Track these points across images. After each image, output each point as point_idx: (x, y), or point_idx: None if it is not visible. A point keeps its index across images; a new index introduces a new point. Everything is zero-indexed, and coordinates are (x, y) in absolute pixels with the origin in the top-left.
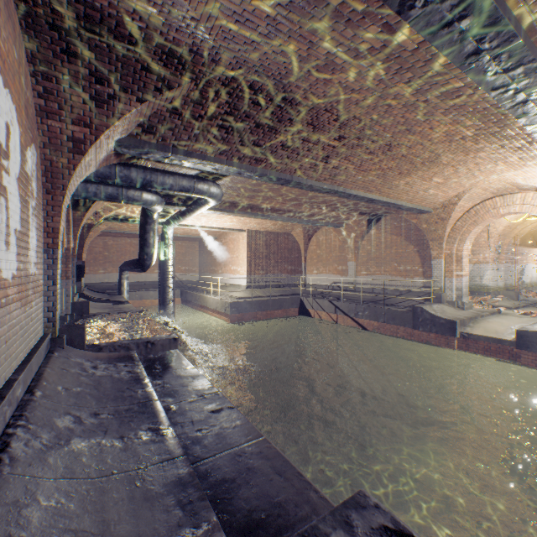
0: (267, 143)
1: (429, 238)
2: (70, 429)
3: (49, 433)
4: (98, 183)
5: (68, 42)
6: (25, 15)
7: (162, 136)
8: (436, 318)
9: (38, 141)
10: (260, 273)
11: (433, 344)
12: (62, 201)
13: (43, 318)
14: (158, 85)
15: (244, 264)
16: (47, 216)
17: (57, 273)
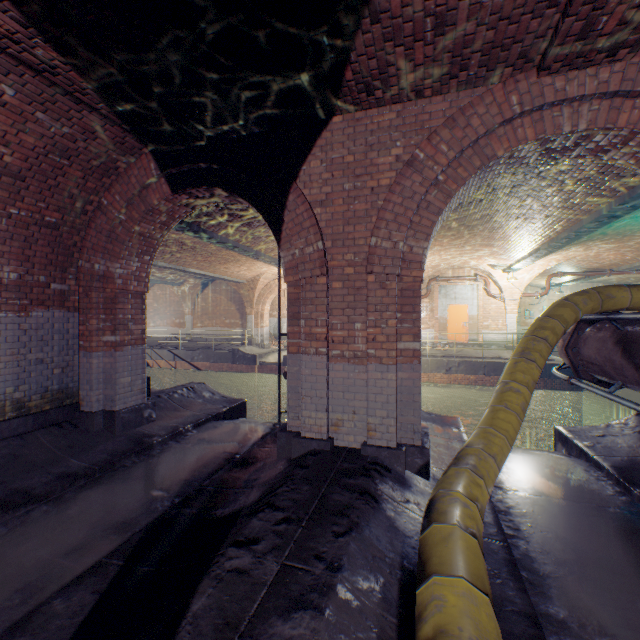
0: None
1: (245, 300)
2: None
3: None
4: None
5: None
6: None
7: None
8: (247, 354)
9: None
10: None
11: (245, 372)
12: None
13: None
14: None
15: None
16: None
17: None
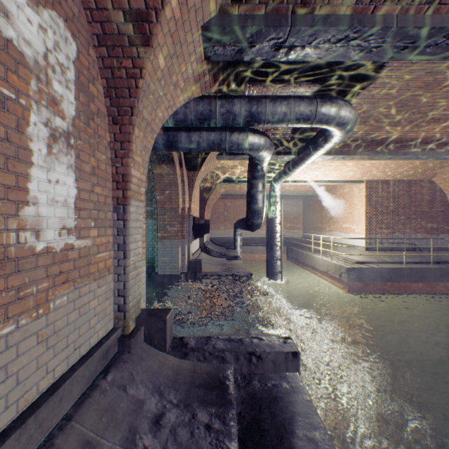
0: None
1: None
2: None
3: None
4: (200, 130)
5: None
6: None
7: None
8: None
9: (85, 31)
10: (383, 233)
11: None
12: (131, 133)
13: (110, 306)
14: None
15: (361, 221)
16: (115, 158)
17: (128, 240)
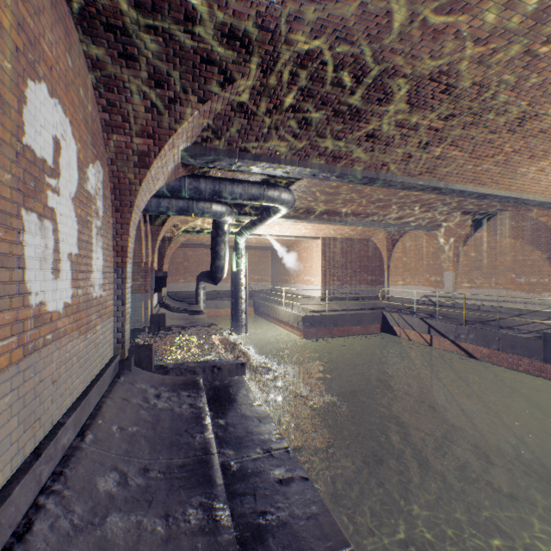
0: (347, 135)
1: None
2: (110, 495)
3: (84, 503)
4: (170, 197)
5: (124, 43)
6: (80, 19)
7: (227, 140)
8: None
9: (105, 158)
10: (335, 284)
11: None
12: (130, 219)
13: (112, 339)
14: (219, 78)
15: (318, 274)
16: (116, 235)
17: (125, 292)
